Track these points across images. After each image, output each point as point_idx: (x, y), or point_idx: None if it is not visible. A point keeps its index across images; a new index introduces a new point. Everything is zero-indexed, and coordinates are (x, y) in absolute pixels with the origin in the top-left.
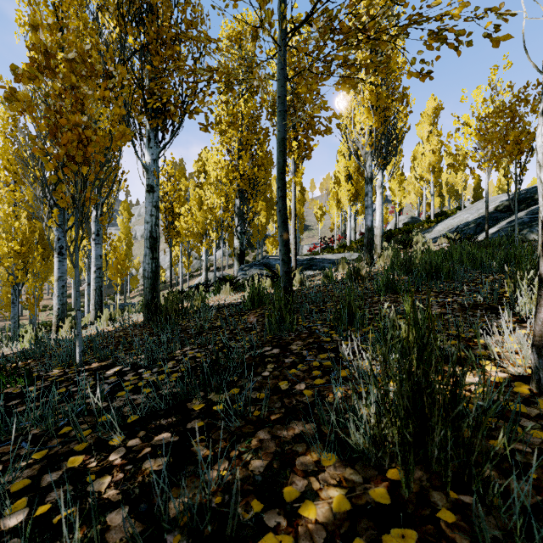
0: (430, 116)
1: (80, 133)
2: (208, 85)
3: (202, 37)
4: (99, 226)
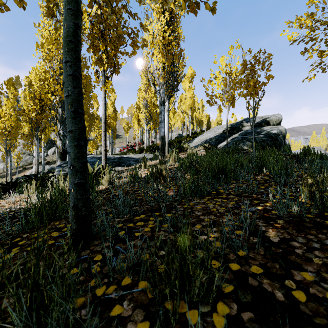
0: (189, 78)
1: None
2: None
3: None
4: None
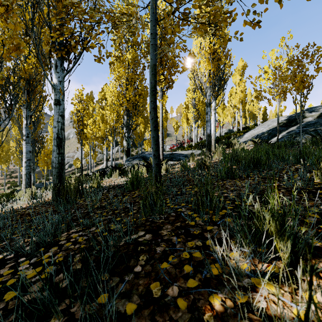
0: (240, 71)
1: None
2: (99, 25)
3: None
4: (29, 130)
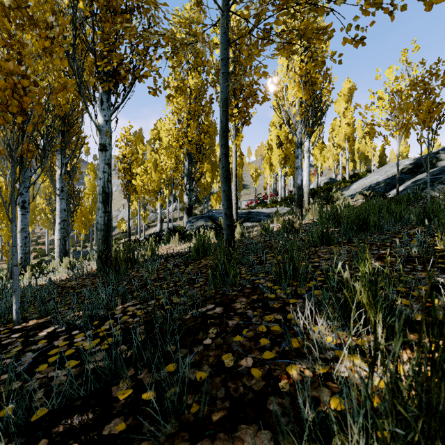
0: (346, 95)
1: (15, 82)
2: (155, 49)
3: (148, 0)
4: (63, 183)
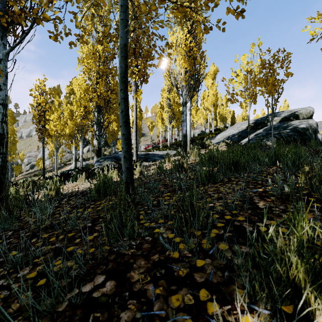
0: (212, 75)
1: None
2: None
3: None
4: None
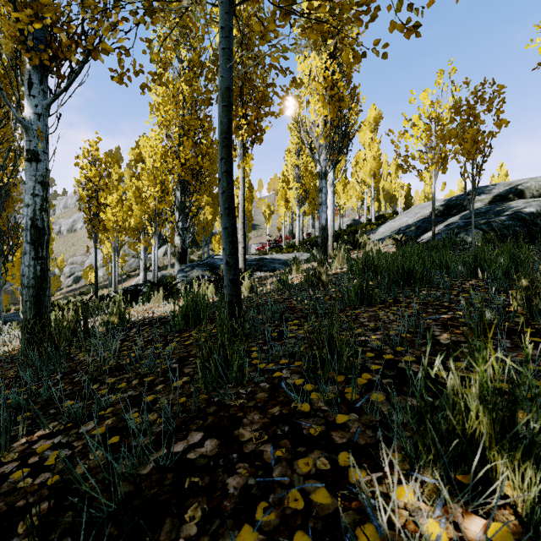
0: (371, 124)
1: None
2: (117, 5)
3: None
4: None
